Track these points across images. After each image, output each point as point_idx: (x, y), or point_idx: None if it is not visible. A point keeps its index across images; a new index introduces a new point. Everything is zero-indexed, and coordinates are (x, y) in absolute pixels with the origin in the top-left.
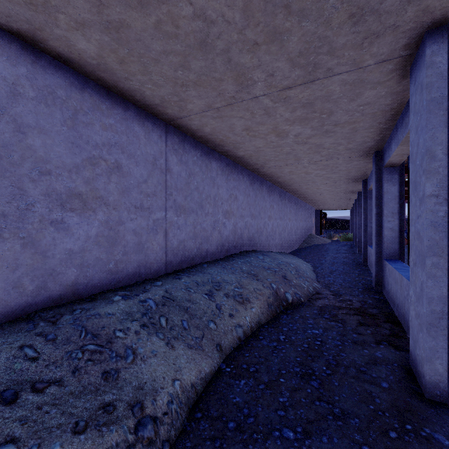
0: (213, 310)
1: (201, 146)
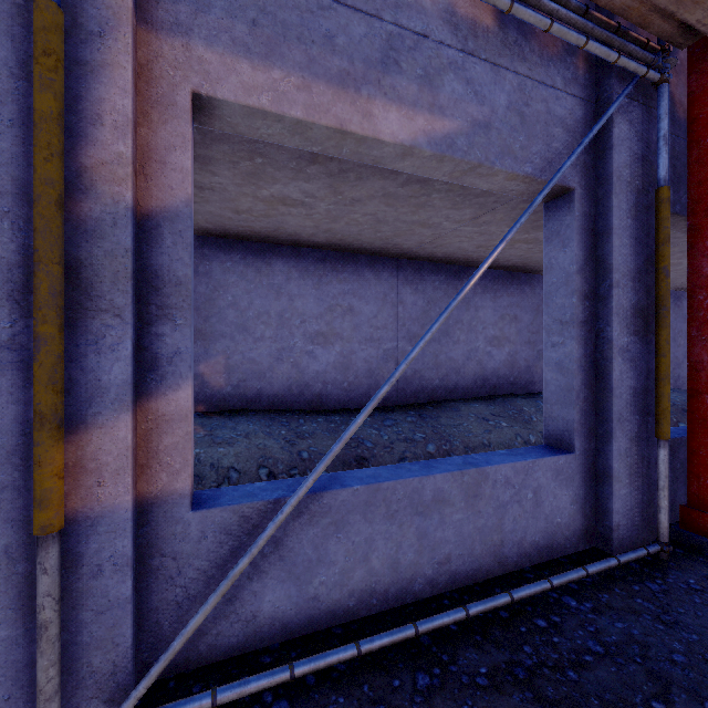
0: None
1: None
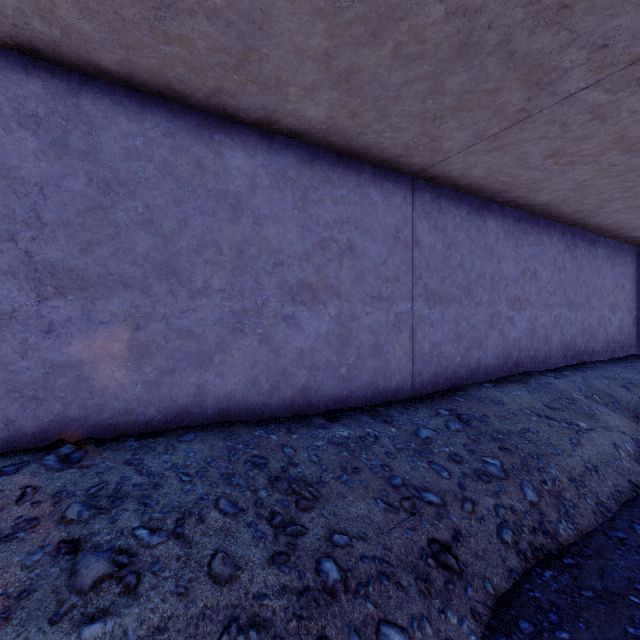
0: (637, 401)
1: (588, 235)
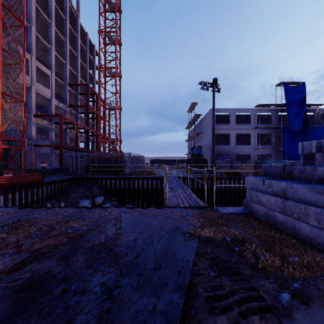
0: None
1: None
